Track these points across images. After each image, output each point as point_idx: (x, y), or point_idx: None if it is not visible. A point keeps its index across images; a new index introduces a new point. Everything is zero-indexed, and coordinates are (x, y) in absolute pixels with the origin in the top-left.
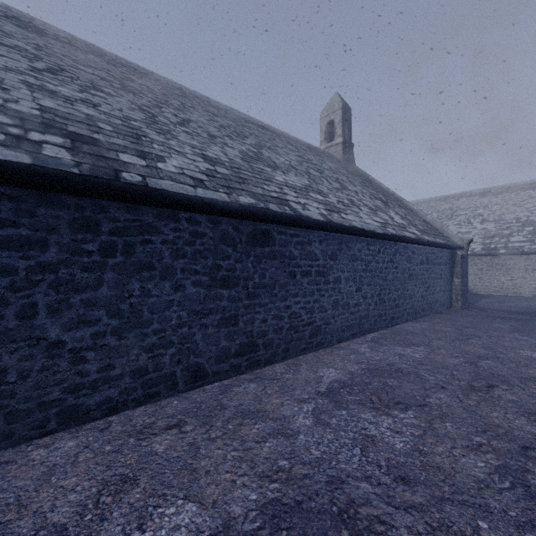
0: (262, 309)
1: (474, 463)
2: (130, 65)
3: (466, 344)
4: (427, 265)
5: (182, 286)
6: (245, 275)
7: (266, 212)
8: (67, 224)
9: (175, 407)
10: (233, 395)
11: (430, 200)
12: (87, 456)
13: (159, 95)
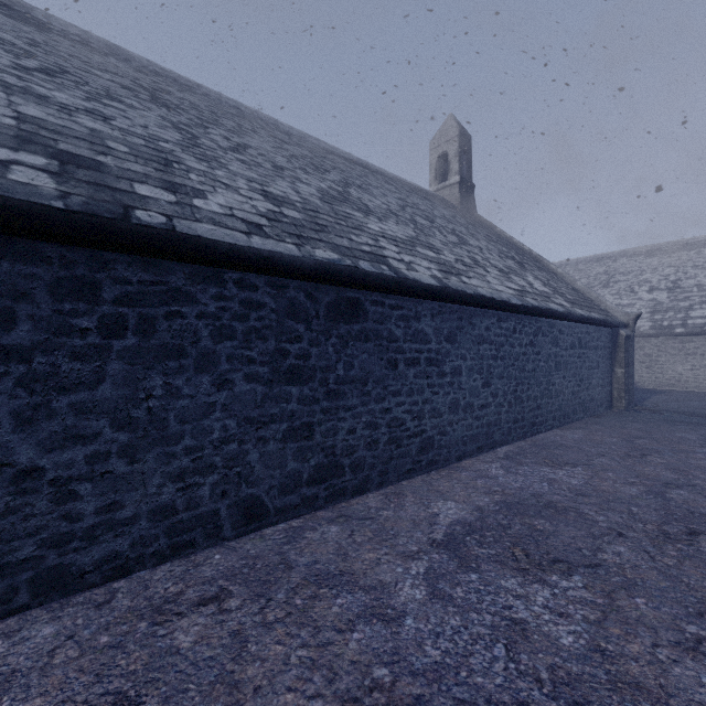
0: (349, 414)
1: (696, 677)
2: (167, 74)
3: (643, 464)
4: (580, 349)
5: (230, 382)
6: (324, 365)
7: (355, 272)
8: (47, 286)
9: (216, 565)
10: (304, 545)
11: (578, 261)
12: (68, 654)
13: (206, 113)
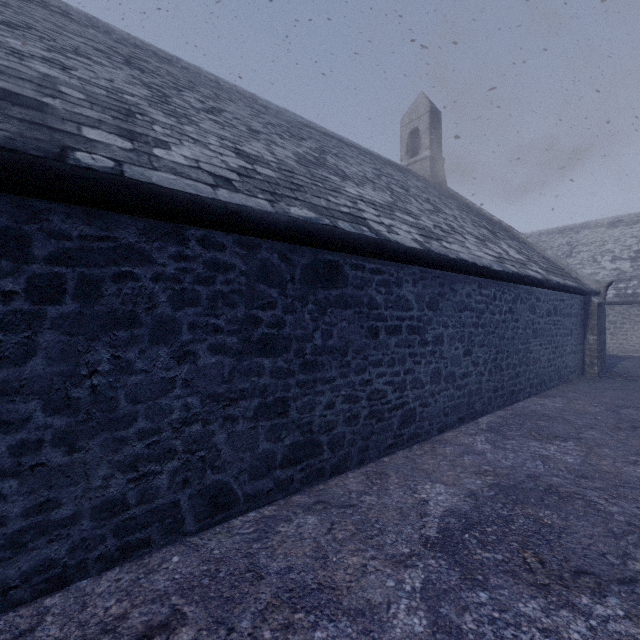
0: (327, 387)
1: None
2: (147, 48)
3: (638, 438)
4: (555, 316)
5: (192, 354)
6: (300, 334)
7: (334, 232)
8: None
9: (172, 572)
10: (277, 544)
11: (541, 233)
12: None
13: (182, 81)
